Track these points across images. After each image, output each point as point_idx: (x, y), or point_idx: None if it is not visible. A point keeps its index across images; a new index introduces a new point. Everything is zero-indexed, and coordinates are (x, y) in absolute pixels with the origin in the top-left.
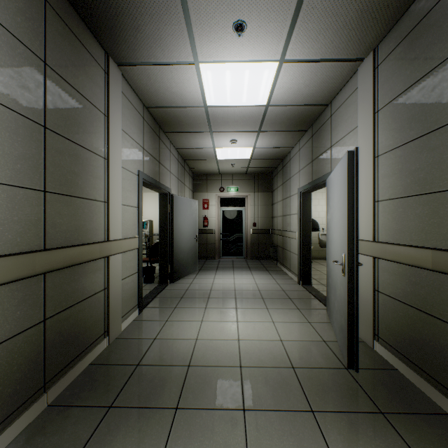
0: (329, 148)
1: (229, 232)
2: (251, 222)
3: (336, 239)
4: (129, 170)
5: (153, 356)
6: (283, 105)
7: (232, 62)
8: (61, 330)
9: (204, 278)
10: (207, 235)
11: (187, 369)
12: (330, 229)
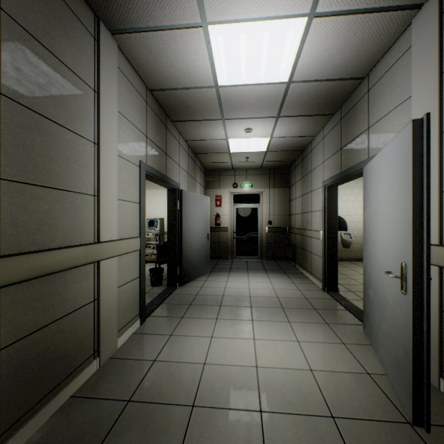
0: (365, 130)
1: (242, 230)
2: (266, 220)
3: (384, 242)
4: (127, 160)
5: (149, 388)
6: (309, 81)
7: (249, 21)
8: (26, 360)
9: (216, 281)
10: (220, 234)
11: (191, 412)
12: (370, 228)
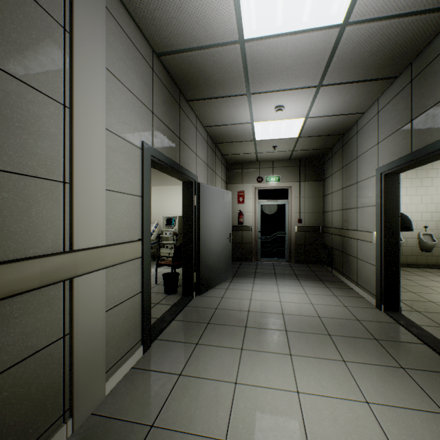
0: None
1: (268, 229)
2: (296, 218)
3: None
4: (123, 138)
5: None
6: (374, 19)
7: None
8: None
9: (239, 290)
10: (242, 233)
11: None
12: None
